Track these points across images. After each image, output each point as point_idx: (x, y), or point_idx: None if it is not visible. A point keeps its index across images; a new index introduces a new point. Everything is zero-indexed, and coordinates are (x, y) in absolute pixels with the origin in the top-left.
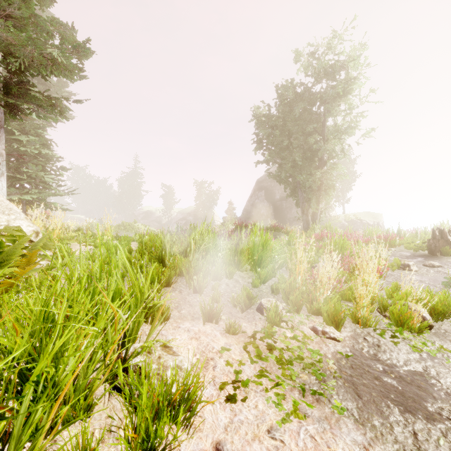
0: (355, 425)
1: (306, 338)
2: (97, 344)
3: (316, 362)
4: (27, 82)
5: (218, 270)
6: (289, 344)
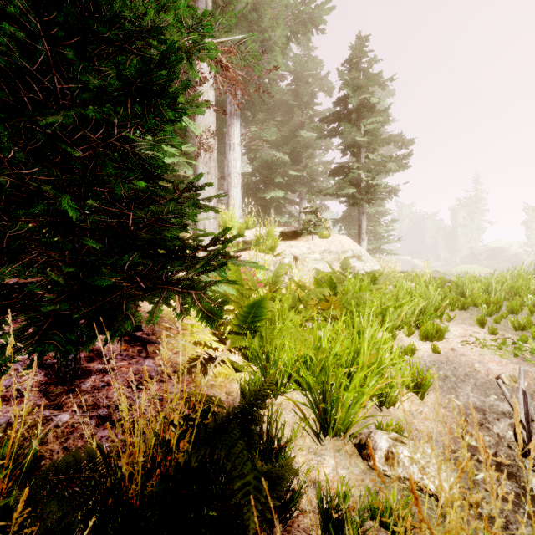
0: None
1: None
2: (412, 309)
3: None
4: (377, 185)
5: (513, 305)
6: None
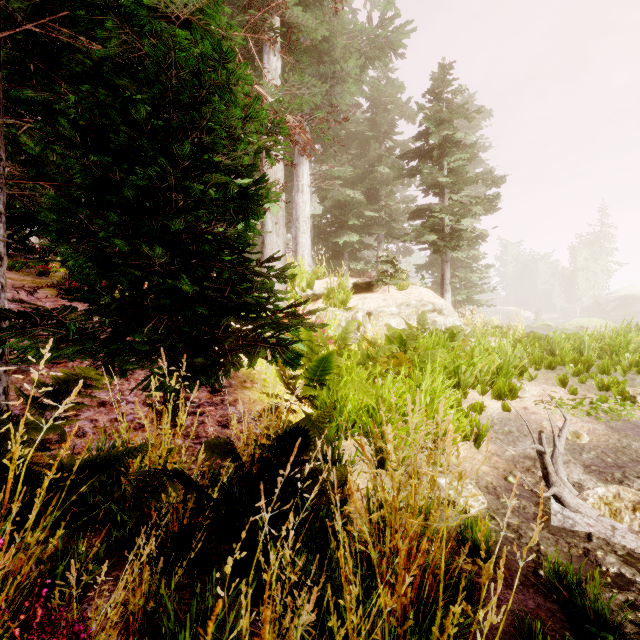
0: (606, 428)
1: (637, 410)
2: (488, 367)
3: (624, 416)
4: (462, 230)
5: (604, 365)
6: (614, 407)
